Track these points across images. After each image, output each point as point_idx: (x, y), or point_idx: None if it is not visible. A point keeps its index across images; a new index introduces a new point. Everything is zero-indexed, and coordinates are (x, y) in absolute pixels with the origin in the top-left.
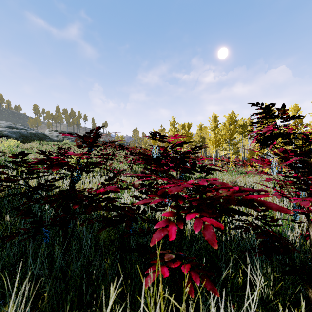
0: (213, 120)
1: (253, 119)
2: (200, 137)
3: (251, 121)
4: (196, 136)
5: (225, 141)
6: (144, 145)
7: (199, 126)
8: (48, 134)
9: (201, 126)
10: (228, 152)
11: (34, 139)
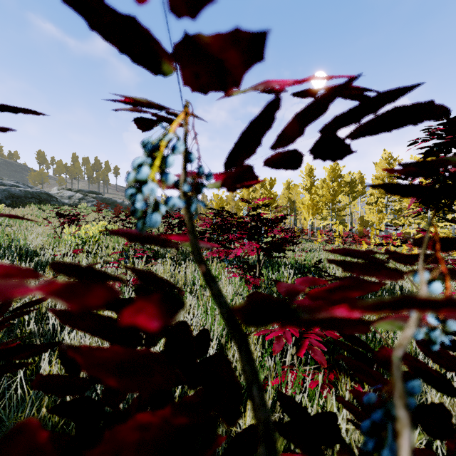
0: (308, 175)
1: (424, 147)
2: (287, 200)
3: (362, 176)
4: (281, 198)
5: (325, 205)
6: (204, 211)
7: (286, 184)
8: (56, 195)
9: (288, 183)
10: (330, 223)
11: (32, 202)
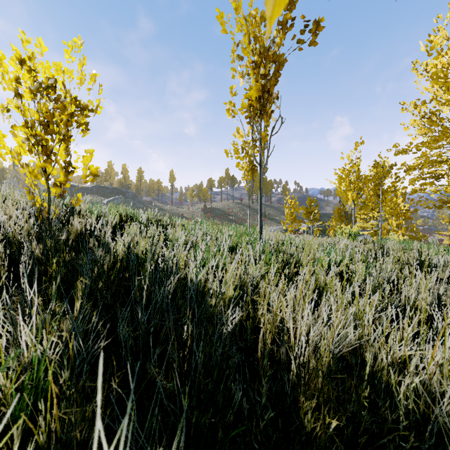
0: None
1: None
2: None
3: None
4: None
5: None
6: None
7: None
8: None
9: None
10: None
11: None
